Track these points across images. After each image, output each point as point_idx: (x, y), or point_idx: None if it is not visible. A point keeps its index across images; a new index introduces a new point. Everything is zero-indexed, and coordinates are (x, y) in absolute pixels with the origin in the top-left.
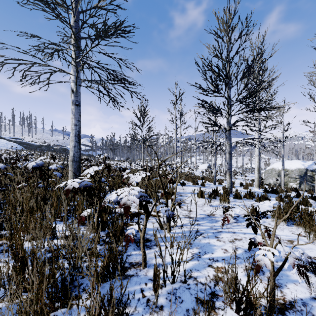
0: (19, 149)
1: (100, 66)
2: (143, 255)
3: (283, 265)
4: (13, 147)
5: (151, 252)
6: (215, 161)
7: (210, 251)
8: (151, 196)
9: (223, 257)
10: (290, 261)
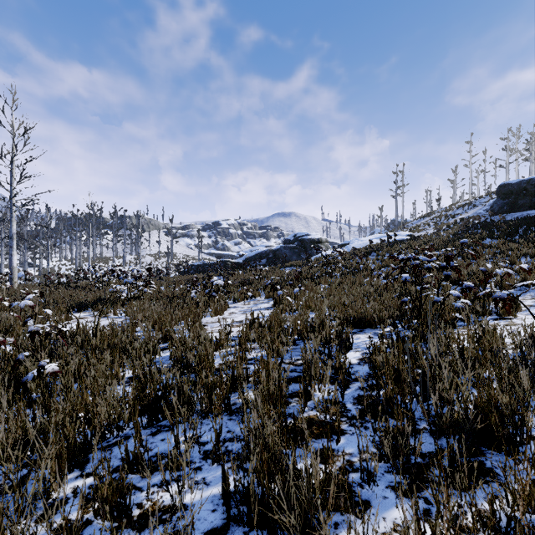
0: None
1: None
2: None
3: None
4: None
5: None
6: None
7: None
8: None
9: None
10: None
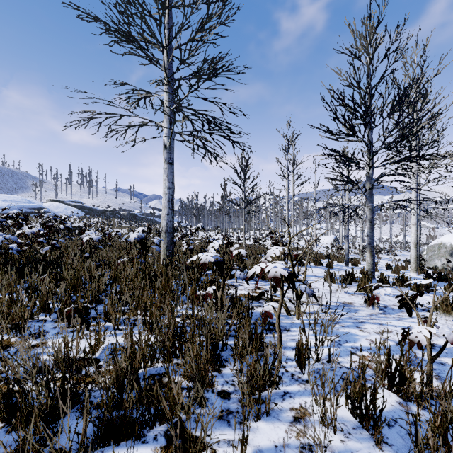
0: (80, 215)
1: (198, 113)
2: (279, 335)
3: (443, 349)
4: (73, 213)
5: (282, 336)
6: (347, 232)
7: (352, 340)
8: (264, 278)
9: (369, 347)
10: (448, 338)
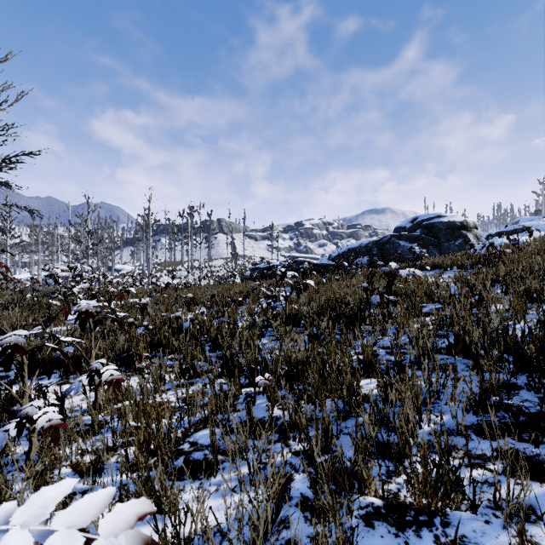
0: None
1: None
2: None
3: None
4: None
5: None
6: None
7: None
8: None
9: None
10: None
